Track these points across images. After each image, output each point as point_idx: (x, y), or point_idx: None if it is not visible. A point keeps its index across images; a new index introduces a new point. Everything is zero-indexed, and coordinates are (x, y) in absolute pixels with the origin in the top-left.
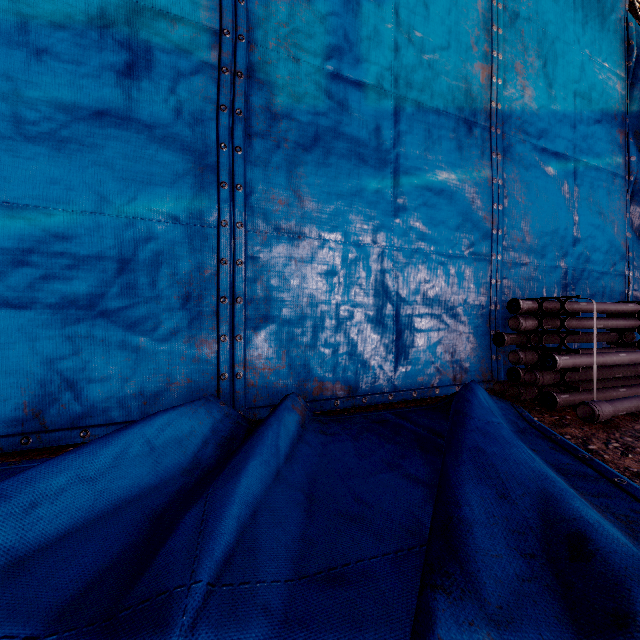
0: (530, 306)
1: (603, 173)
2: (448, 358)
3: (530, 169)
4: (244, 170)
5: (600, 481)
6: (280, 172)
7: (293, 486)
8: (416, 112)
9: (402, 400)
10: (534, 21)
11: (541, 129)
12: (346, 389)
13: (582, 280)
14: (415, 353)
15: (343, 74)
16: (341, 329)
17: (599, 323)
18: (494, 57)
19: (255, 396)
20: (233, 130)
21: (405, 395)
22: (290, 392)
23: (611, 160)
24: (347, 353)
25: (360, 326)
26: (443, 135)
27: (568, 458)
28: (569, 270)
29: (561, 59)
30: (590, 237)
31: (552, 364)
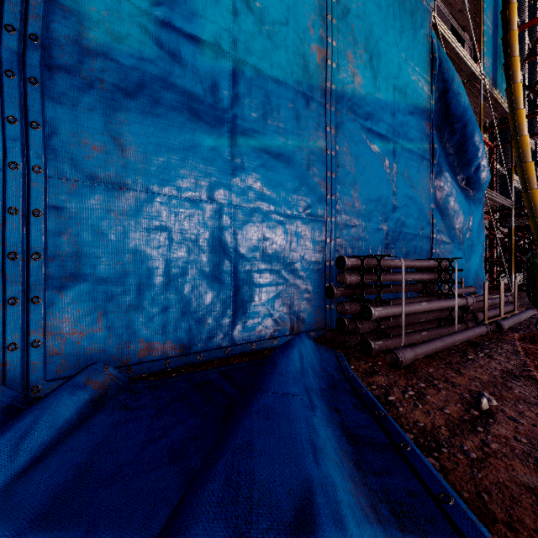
0: (354, 263)
1: (415, 155)
2: (286, 310)
3: (359, 145)
4: (44, 106)
5: (387, 449)
6: (95, 115)
7: (4, 521)
8: (255, 77)
9: (240, 353)
10: (362, 19)
11: (368, 112)
12: (178, 347)
13: (399, 240)
14: (254, 307)
15: (175, 24)
16: (173, 286)
17: (409, 277)
18: (328, 42)
19: (60, 365)
20: (27, 58)
21: (244, 348)
22: (108, 357)
23: (420, 145)
24: (180, 311)
25: (195, 283)
26: (282, 104)
27: (366, 418)
28: (390, 232)
29: (383, 56)
30: (405, 206)
31: (369, 315)
